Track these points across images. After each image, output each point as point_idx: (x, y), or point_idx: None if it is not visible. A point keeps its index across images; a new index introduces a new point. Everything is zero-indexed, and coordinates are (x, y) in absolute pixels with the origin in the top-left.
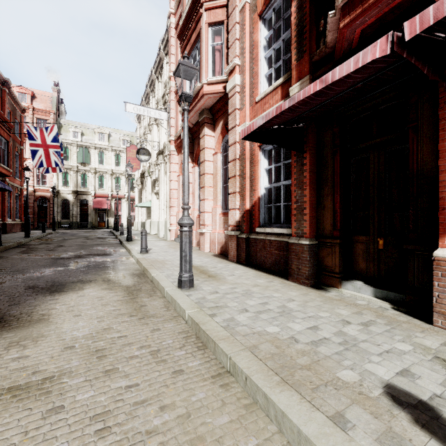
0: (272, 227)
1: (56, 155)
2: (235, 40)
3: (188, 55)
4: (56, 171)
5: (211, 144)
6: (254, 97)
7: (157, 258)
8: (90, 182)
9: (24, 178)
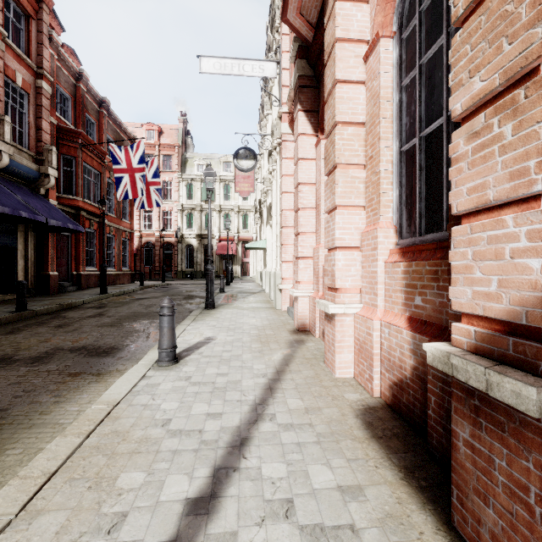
0: None
1: (144, 181)
2: None
3: None
4: (152, 206)
5: (358, 26)
6: None
7: (145, 415)
8: (214, 223)
9: (151, 223)
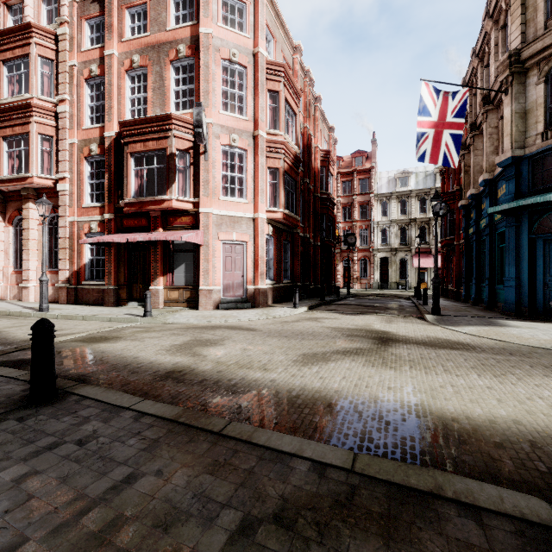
0: (94, 281)
1: None
2: (66, 160)
3: (9, 136)
4: None
5: (36, 216)
6: (81, 204)
7: None
8: None
9: None
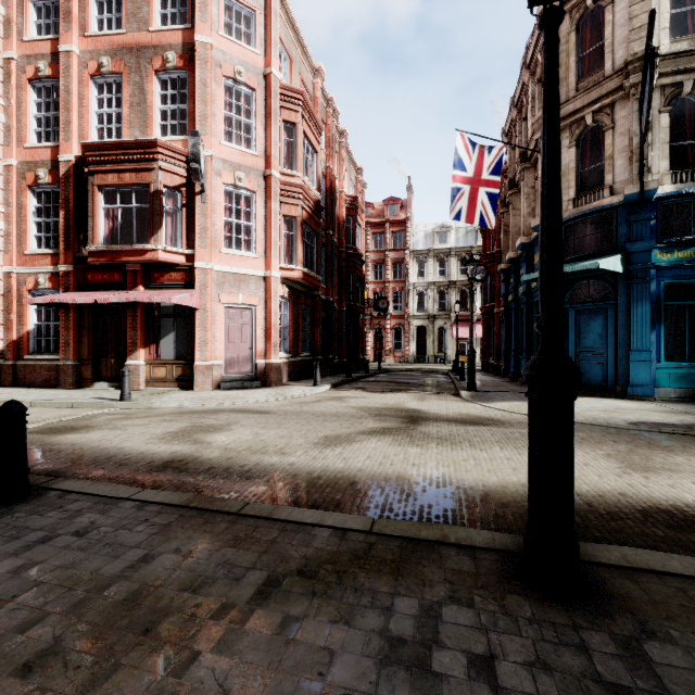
0: (42, 355)
1: None
2: None
3: None
4: None
5: None
6: (23, 249)
7: None
8: None
9: None
